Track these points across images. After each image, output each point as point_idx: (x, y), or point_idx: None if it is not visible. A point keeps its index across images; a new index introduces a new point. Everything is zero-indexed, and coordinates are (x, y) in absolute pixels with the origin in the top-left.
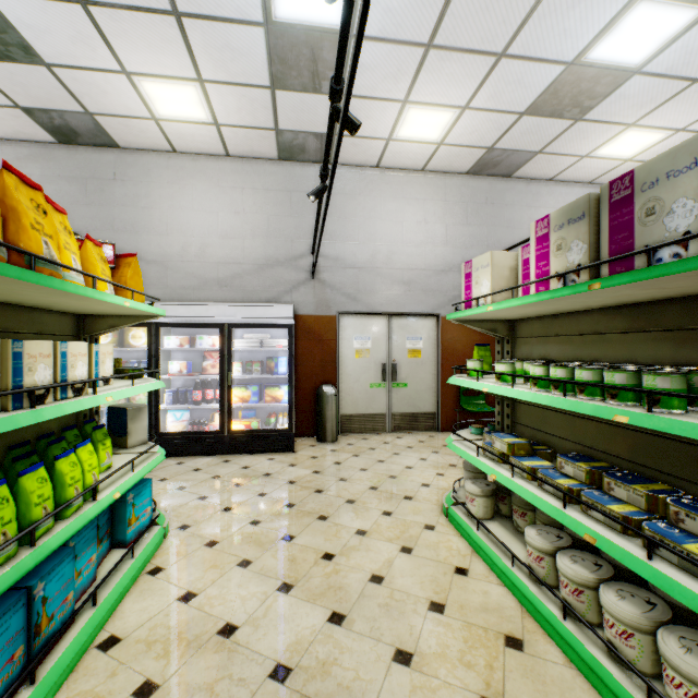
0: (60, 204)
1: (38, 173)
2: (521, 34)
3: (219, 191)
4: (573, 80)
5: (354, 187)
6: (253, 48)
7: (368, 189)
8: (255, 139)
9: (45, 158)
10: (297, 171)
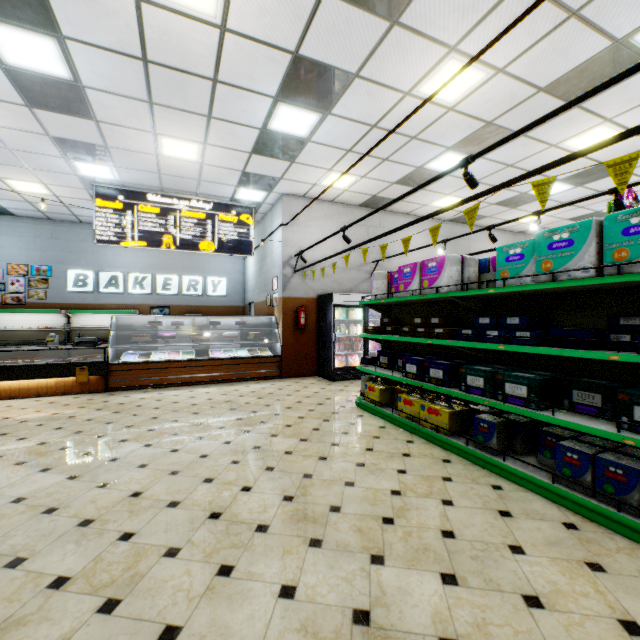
0: (356, 239)
1: (347, 222)
2: (592, 204)
3: (423, 236)
4: (593, 214)
5: (475, 236)
6: (507, 196)
7: (480, 238)
8: (452, 214)
9: (350, 213)
10: (453, 227)
